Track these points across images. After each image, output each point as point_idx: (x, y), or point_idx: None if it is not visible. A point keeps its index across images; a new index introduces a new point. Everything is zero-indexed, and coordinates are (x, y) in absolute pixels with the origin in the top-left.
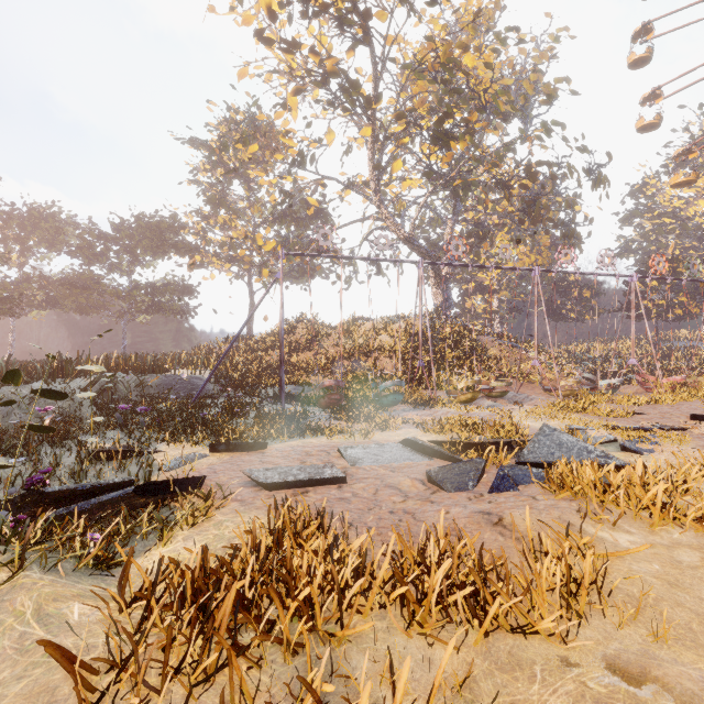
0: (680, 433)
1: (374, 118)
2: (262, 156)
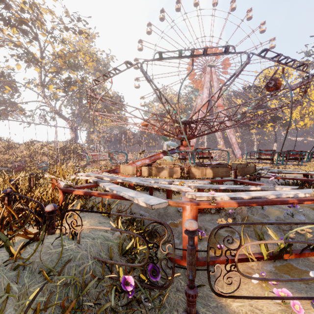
0: None
1: (40, 67)
2: None
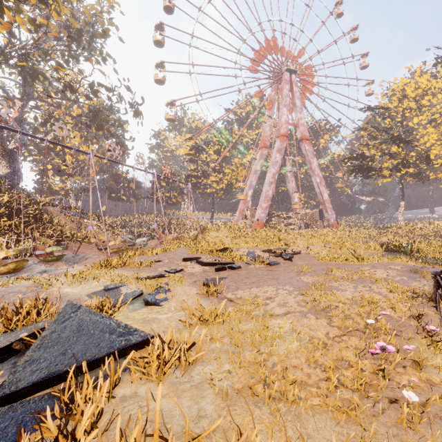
0: (180, 274)
1: None
2: None
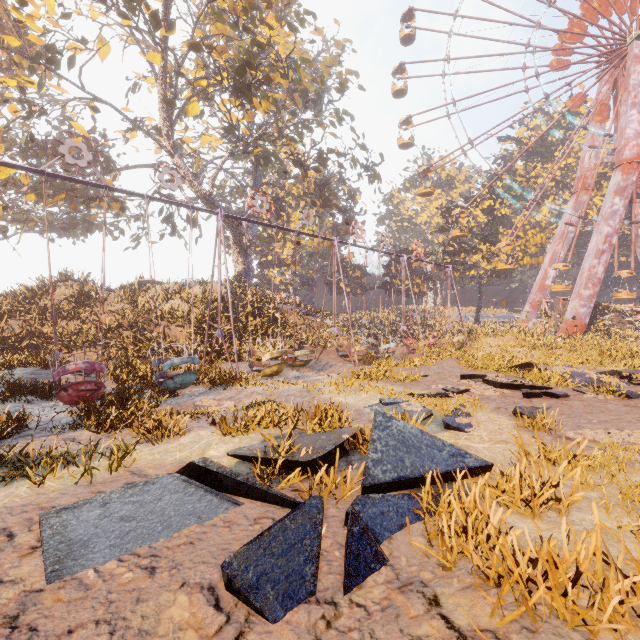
0: (468, 396)
1: (164, 43)
2: (7, 62)
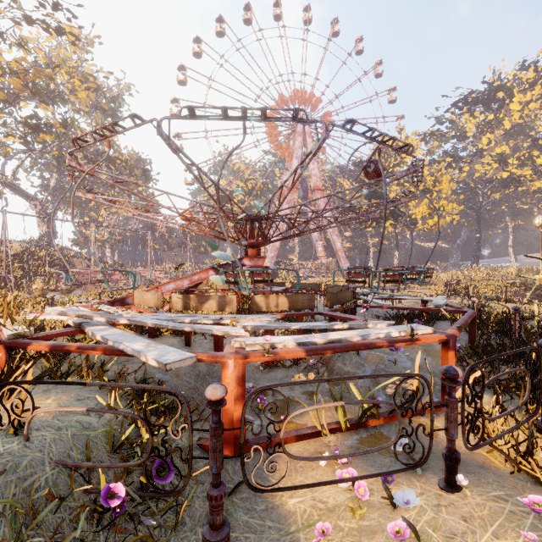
0: None
1: None
2: None
